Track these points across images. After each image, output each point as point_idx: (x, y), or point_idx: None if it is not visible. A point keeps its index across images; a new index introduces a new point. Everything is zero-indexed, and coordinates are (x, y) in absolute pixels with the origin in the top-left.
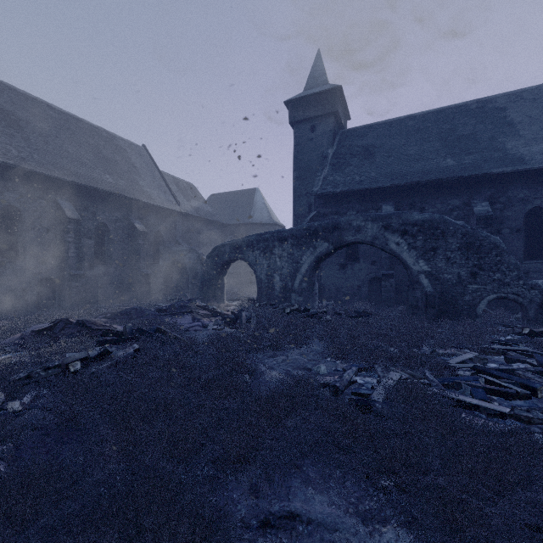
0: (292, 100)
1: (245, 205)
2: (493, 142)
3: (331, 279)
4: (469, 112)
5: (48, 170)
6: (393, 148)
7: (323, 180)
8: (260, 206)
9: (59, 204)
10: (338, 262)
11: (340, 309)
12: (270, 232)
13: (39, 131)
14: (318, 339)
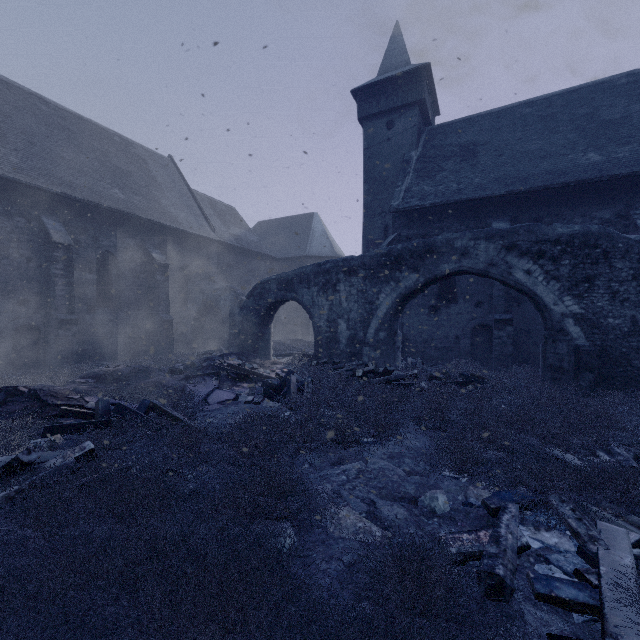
0: (361, 88)
1: (300, 234)
2: None
3: (417, 327)
4: (616, 89)
5: (29, 178)
6: (504, 145)
7: (405, 191)
8: (319, 235)
9: (44, 224)
10: (428, 304)
11: (436, 370)
12: (332, 260)
13: (22, 127)
14: (414, 425)
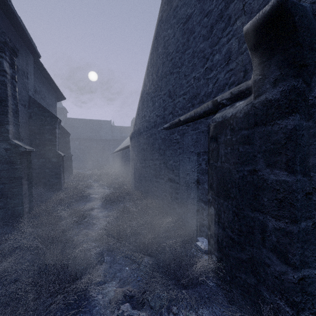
0: None
1: None
2: (98, 131)
3: None
4: (96, 123)
5: None
6: (79, 128)
7: None
8: None
9: None
10: None
11: None
12: None
13: None
14: None
